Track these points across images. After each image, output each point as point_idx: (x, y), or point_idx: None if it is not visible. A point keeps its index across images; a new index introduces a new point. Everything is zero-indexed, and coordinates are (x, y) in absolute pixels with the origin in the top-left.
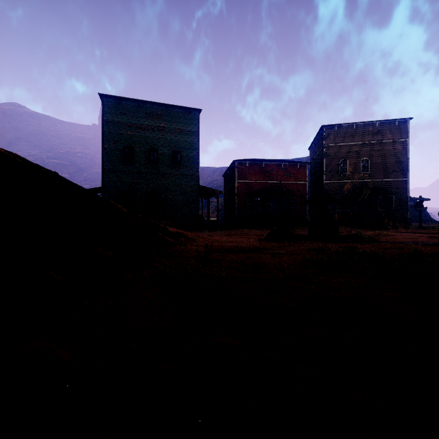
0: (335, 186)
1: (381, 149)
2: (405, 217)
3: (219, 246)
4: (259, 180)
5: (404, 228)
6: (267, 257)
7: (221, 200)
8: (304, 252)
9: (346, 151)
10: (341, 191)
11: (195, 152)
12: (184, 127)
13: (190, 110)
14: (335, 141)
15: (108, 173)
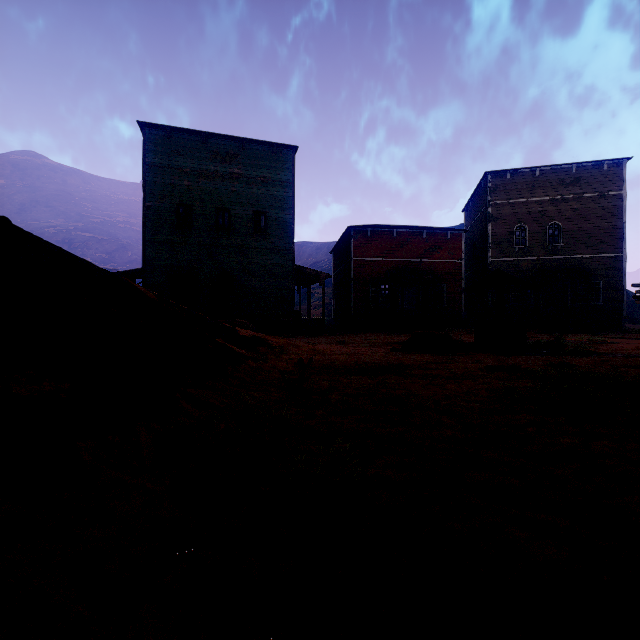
0: (506, 266)
1: (581, 207)
2: (618, 314)
3: (326, 361)
4: (388, 257)
5: (618, 332)
6: (417, 384)
7: (329, 291)
8: (481, 373)
9: (525, 211)
10: (516, 273)
11: (288, 213)
12: (272, 175)
13: (280, 148)
14: (506, 196)
15: (152, 245)
